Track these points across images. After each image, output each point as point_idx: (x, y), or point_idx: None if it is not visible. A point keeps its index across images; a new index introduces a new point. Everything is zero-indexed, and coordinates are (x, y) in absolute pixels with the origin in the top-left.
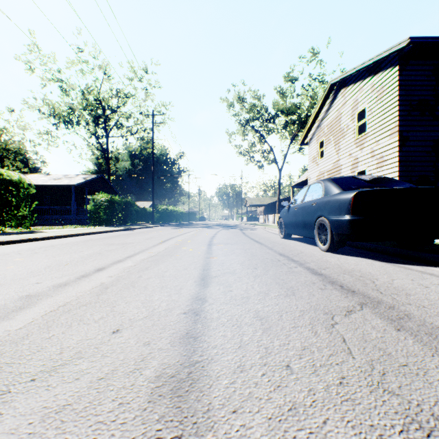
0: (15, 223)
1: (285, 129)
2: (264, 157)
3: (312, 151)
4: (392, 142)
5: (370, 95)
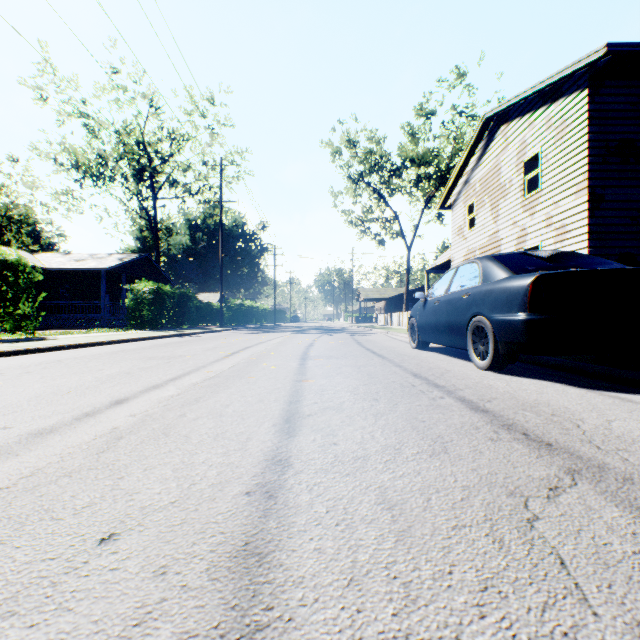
0: (11, 325)
1: (417, 187)
2: (385, 228)
3: (457, 218)
4: (578, 203)
5: (546, 134)
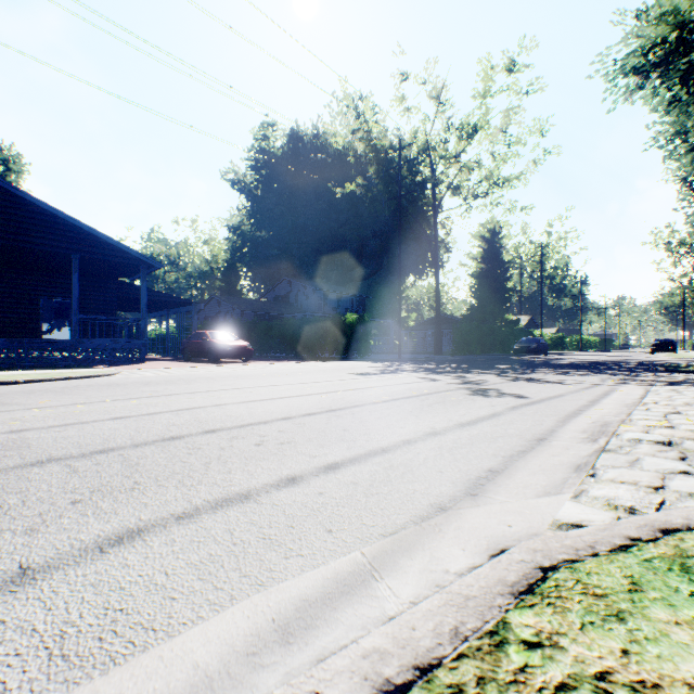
0: None
1: None
2: None
3: None
4: None
5: None
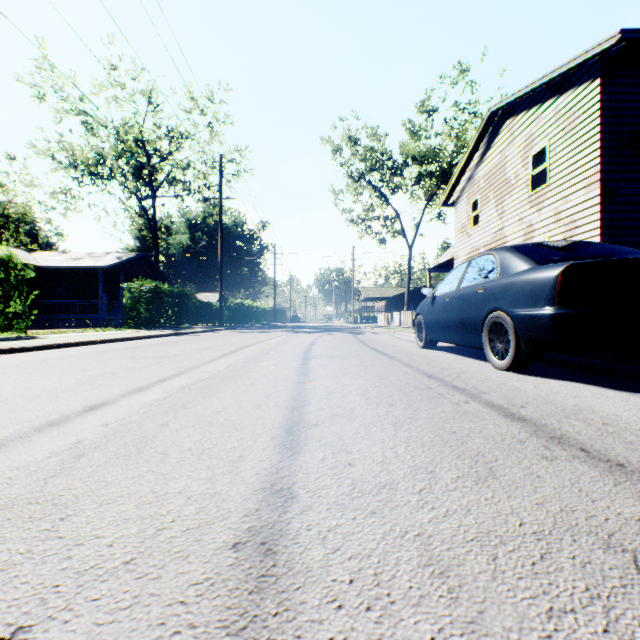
0: (2, 323)
1: (418, 185)
2: (386, 227)
3: (460, 215)
4: (589, 197)
5: (554, 127)
